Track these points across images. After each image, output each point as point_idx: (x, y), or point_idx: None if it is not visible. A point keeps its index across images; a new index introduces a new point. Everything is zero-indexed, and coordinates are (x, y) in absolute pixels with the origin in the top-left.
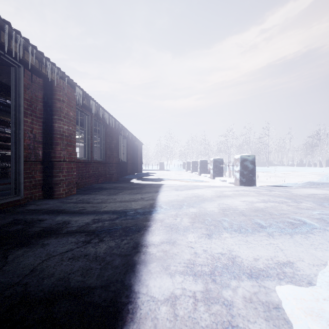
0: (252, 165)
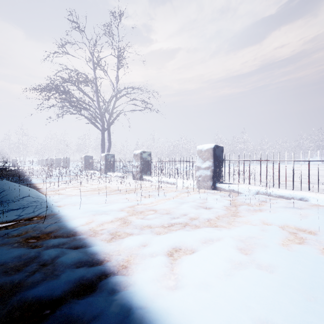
0: (68, 161)
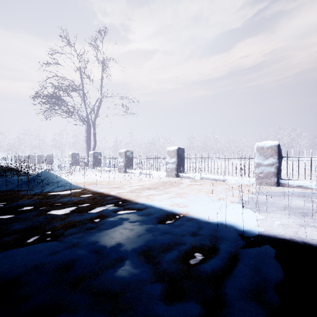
0: (52, 158)
